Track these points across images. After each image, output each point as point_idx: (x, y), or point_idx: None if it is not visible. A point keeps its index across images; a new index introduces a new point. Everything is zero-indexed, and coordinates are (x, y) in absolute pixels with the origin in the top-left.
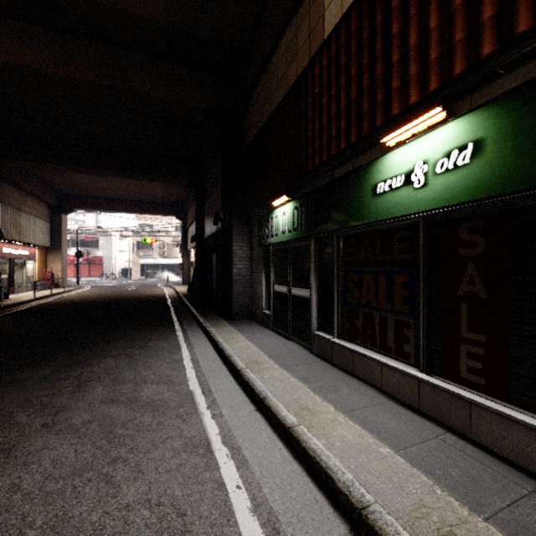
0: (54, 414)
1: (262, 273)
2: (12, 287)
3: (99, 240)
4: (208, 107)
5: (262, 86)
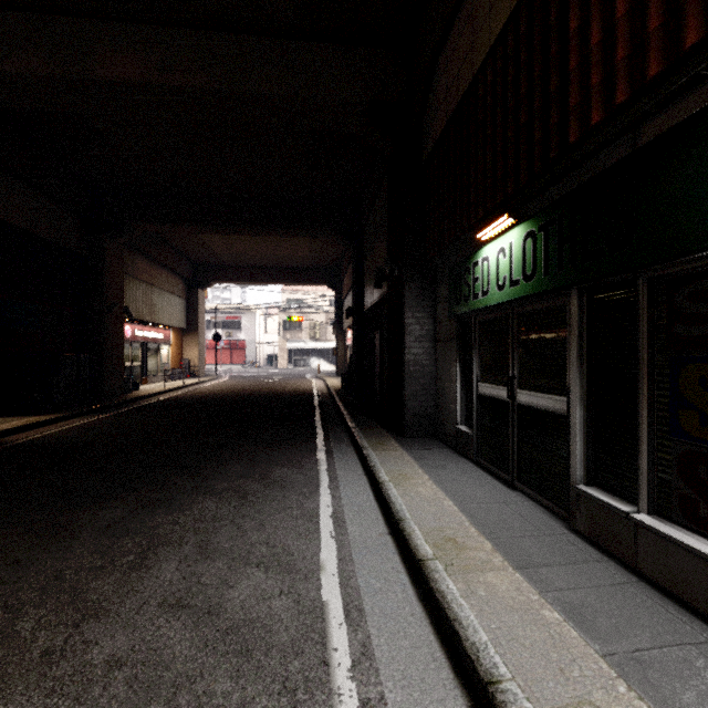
0: (75, 624)
1: (455, 362)
2: (145, 376)
3: (241, 321)
4: (367, 102)
5: (457, 35)
